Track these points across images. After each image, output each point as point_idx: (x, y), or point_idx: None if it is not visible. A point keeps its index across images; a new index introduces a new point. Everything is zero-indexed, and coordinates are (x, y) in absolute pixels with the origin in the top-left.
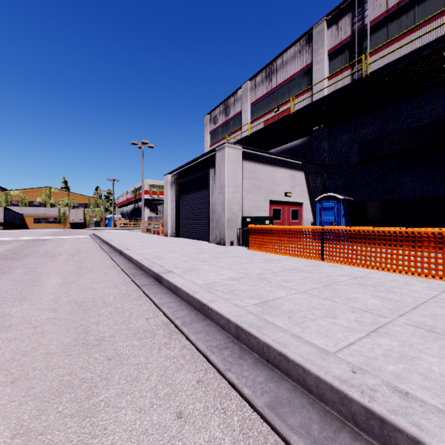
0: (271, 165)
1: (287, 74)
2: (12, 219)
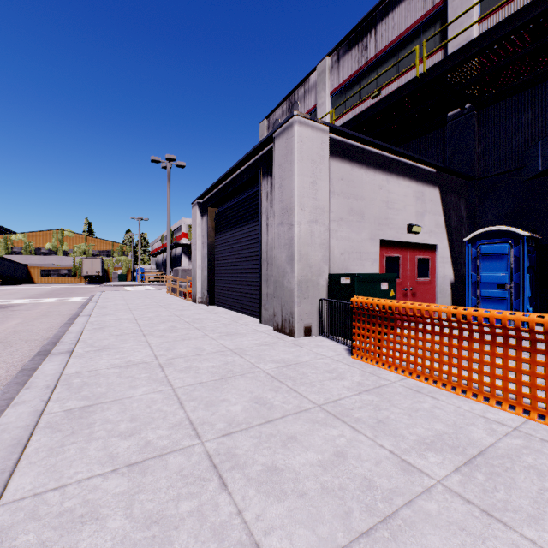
0: (383, 170)
1: (395, 31)
2: (9, 271)
